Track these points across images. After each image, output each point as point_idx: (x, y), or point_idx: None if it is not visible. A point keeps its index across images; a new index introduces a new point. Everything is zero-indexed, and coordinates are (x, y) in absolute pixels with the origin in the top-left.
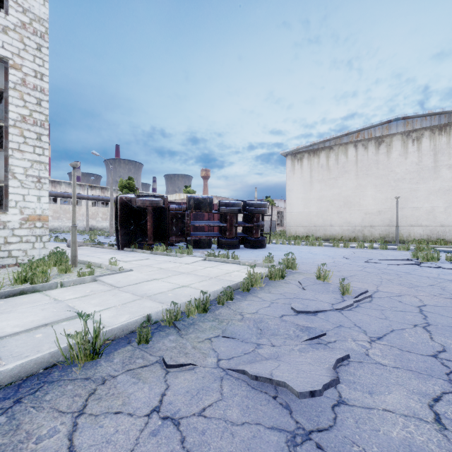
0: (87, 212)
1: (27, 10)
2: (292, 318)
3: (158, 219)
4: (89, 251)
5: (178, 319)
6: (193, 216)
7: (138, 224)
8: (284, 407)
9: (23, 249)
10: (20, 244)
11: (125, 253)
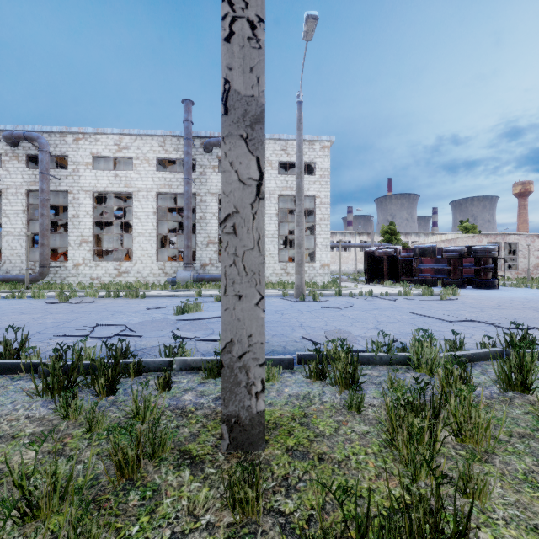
0: (355, 257)
1: (322, 168)
2: (398, 299)
3: (391, 264)
4: (349, 284)
5: (362, 295)
6: (434, 260)
7: (378, 267)
8: (367, 301)
9: (320, 279)
10: (319, 277)
11: (368, 286)
